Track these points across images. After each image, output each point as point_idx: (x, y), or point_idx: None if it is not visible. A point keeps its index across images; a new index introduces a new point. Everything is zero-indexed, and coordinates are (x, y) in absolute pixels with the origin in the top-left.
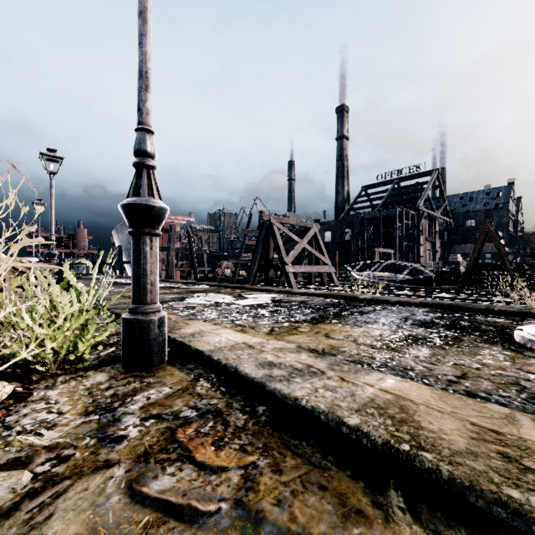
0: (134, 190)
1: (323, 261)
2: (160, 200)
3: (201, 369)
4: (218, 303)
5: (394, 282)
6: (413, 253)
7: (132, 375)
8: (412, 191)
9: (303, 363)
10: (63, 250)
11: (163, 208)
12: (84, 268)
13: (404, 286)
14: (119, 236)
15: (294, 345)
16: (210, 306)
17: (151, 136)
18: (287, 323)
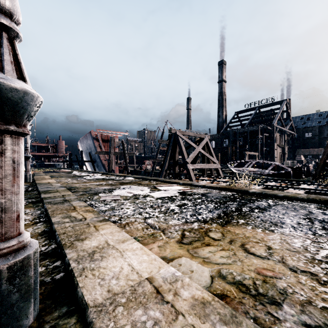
0: None
1: (212, 160)
2: (23, 80)
3: None
4: (137, 195)
5: (262, 175)
6: (270, 155)
7: None
8: (269, 114)
9: None
10: (50, 153)
11: (18, 89)
12: (62, 165)
13: (270, 178)
14: (82, 145)
15: (213, 270)
16: (130, 198)
17: None
18: (196, 223)
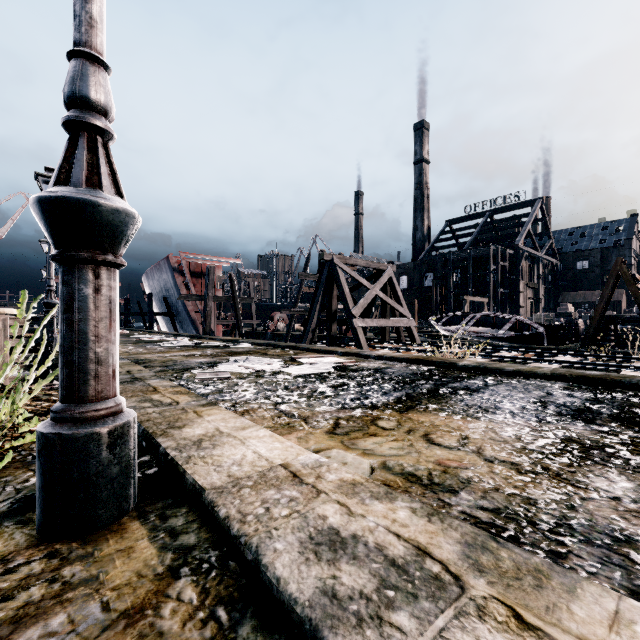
0: (58, 172)
1: (400, 312)
2: (120, 196)
3: (193, 534)
4: (260, 372)
5: (493, 339)
6: (511, 303)
7: (46, 553)
8: (509, 226)
9: (406, 537)
10: None
11: (119, 210)
12: None
13: (506, 344)
14: (150, 283)
15: (375, 462)
16: (248, 376)
17: (100, 71)
18: (359, 409)
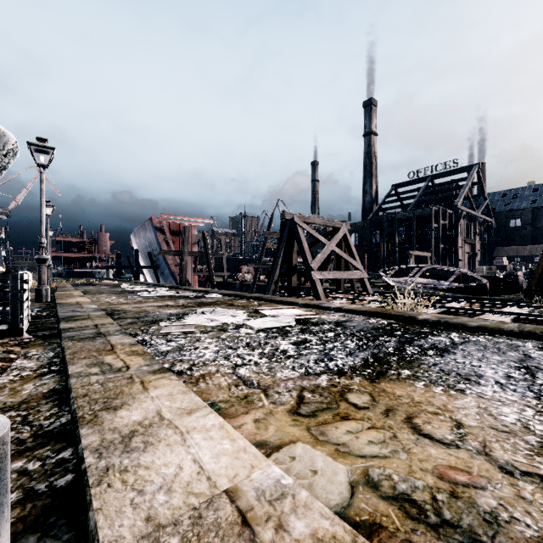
0: None
1: (354, 266)
2: None
3: None
4: (224, 325)
5: (438, 290)
6: (450, 256)
7: None
8: (449, 189)
9: None
10: (86, 254)
11: None
12: (105, 273)
13: (451, 295)
14: (137, 240)
15: (354, 471)
16: (211, 330)
17: None
18: (324, 375)
